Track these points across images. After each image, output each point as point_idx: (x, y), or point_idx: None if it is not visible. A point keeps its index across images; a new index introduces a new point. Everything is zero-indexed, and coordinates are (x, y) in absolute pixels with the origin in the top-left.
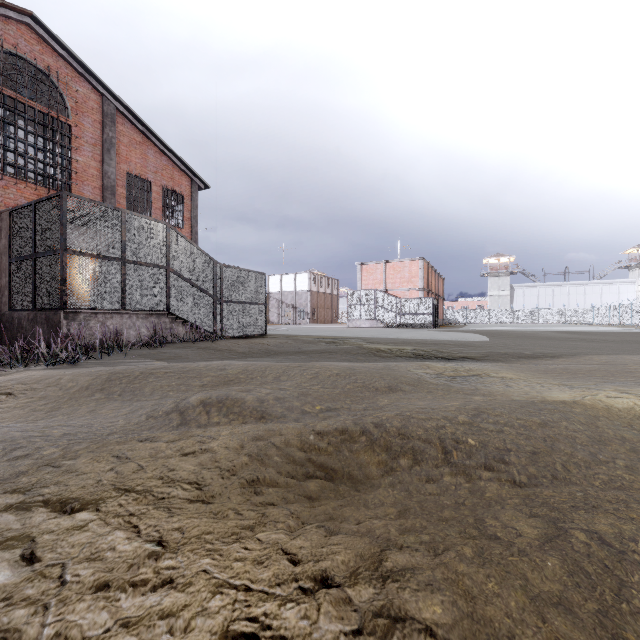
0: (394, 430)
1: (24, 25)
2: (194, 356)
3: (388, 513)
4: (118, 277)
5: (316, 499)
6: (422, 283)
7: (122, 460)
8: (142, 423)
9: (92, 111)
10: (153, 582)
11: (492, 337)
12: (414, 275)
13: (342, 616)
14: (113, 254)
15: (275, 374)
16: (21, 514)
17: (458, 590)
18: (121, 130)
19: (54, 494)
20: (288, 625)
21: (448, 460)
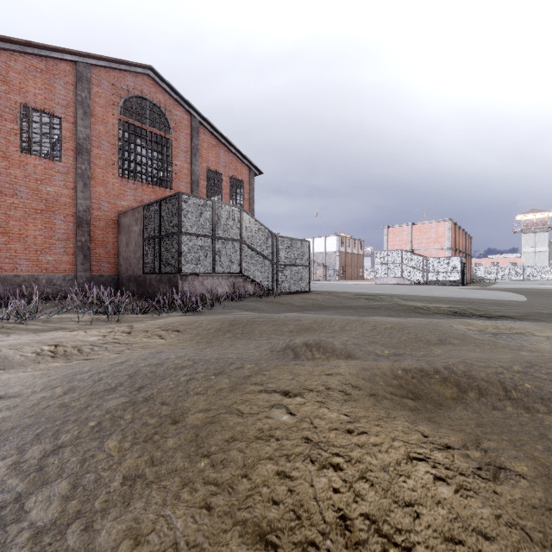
0: (460, 372)
1: (146, 76)
2: (267, 308)
3: (468, 424)
4: (211, 249)
5: (414, 410)
6: (449, 243)
7: (293, 374)
8: (270, 354)
9: (185, 127)
10: (357, 431)
11: (530, 296)
12: (441, 235)
13: (467, 460)
14: (208, 233)
15: (340, 325)
16: (269, 395)
17: (536, 461)
18: (203, 138)
19: (275, 387)
20: (439, 458)
21: (508, 396)
